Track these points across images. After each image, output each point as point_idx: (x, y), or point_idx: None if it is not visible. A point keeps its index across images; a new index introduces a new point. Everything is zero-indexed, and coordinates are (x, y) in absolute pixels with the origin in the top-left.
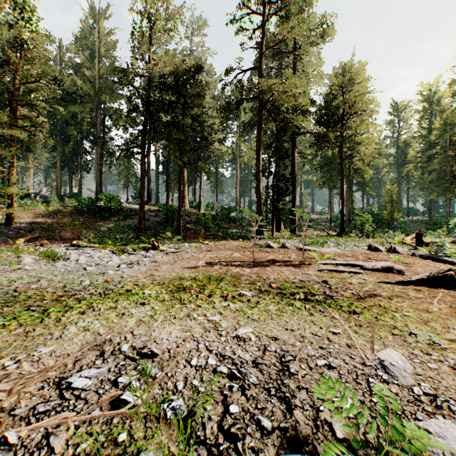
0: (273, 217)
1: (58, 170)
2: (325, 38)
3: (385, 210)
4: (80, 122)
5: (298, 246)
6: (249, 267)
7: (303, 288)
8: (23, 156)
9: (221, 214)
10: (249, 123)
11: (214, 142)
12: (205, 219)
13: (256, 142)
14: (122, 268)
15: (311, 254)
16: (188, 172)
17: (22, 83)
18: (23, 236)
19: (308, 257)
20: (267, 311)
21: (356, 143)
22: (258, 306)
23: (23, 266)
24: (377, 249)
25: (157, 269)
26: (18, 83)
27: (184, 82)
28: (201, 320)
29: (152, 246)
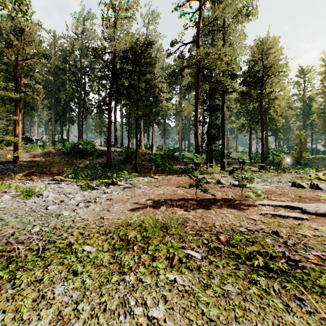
0: (207, 156)
1: (53, 123)
2: (249, 17)
3: (295, 150)
4: (68, 89)
5: (231, 183)
6: (193, 208)
7: (255, 243)
8: (29, 113)
9: (167, 154)
10: (188, 86)
11: (162, 101)
12: (156, 158)
13: (195, 98)
14: (80, 207)
15: (248, 193)
16: (144, 123)
17: (24, 60)
18: (24, 171)
19: (243, 195)
20: (226, 297)
21: (271, 99)
22: (212, 285)
23: (0, 203)
24: (301, 185)
25: (109, 210)
26: (21, 60)
27: (140, 55)
28: (138, 318)
29: (112, 182)
